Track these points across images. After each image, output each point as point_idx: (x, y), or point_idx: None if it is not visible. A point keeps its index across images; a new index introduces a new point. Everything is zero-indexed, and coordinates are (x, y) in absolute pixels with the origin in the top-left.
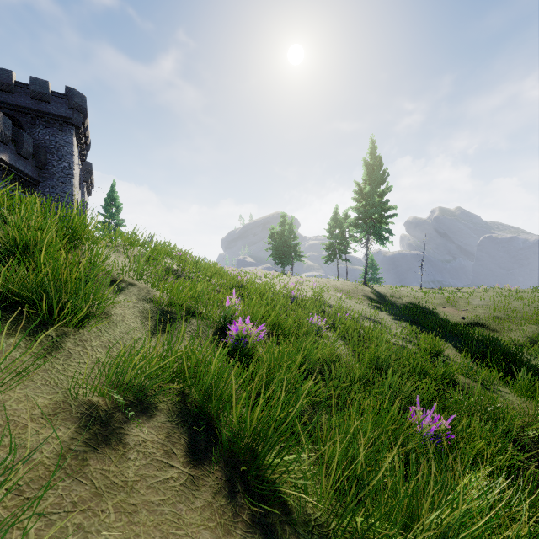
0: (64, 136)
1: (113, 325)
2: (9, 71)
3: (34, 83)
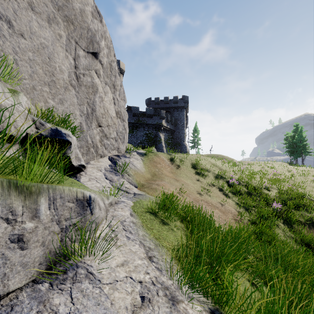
0: (182, 113)
1: (209, 177)
2: (168, 97)
3: (174, 98)
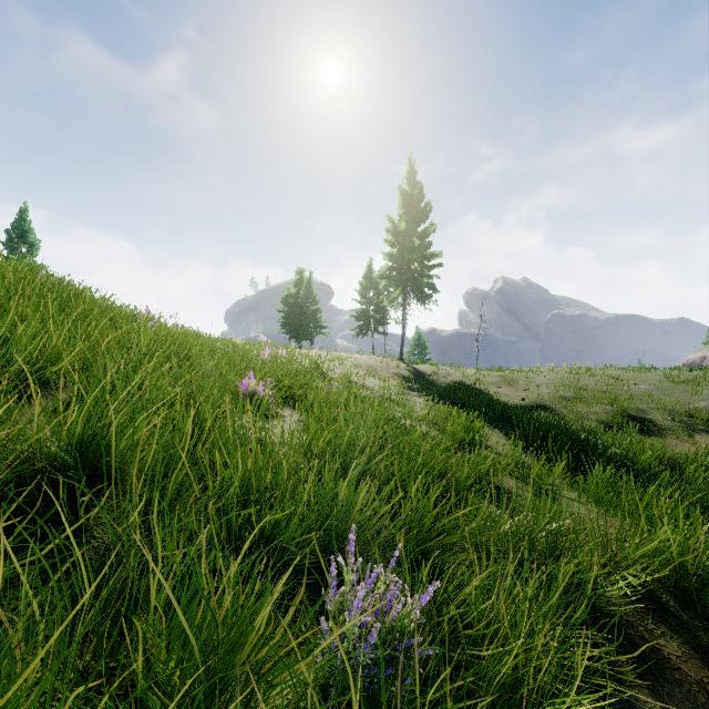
0: None
1: None
2: None
3: None
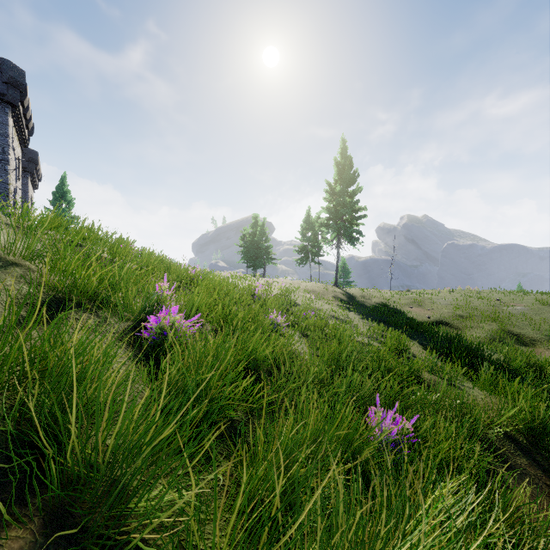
0: None
1: None
2: None
3: None
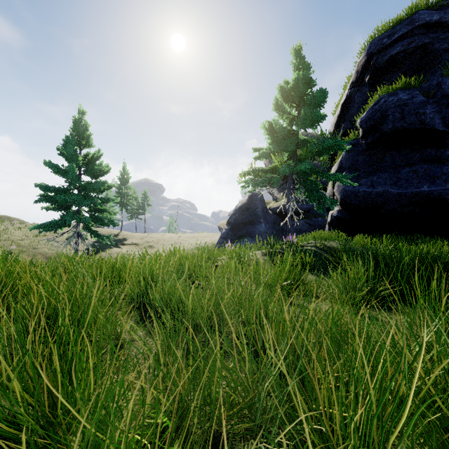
0: None
1: None
2: None
3: None
